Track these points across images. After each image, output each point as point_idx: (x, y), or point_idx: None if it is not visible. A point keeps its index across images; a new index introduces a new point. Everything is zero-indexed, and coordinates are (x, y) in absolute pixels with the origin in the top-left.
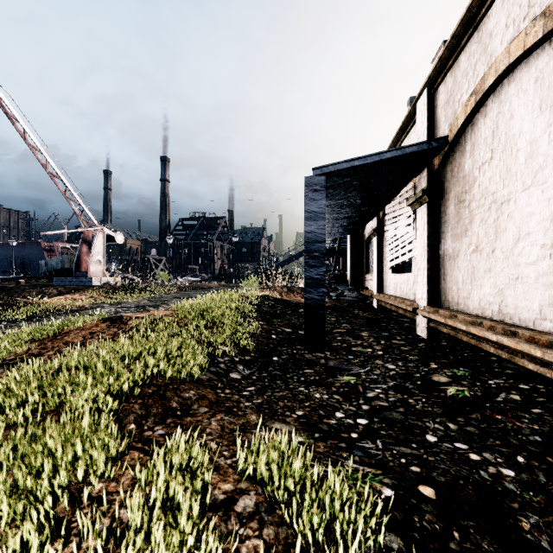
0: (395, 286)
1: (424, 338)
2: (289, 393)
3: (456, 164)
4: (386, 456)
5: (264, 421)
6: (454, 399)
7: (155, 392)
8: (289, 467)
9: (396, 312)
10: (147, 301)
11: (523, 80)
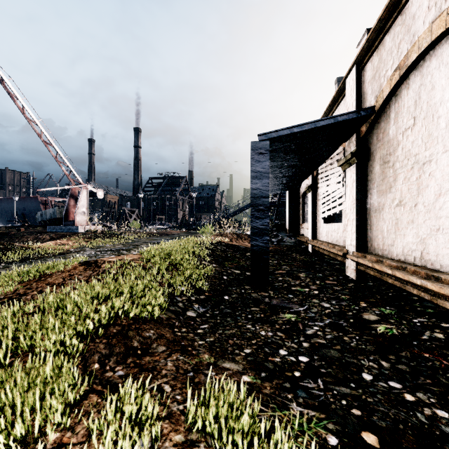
0: (327, 234)
1: (353, 278)
2: (238, 331)
3: (381, 130)
4: (328, 397)
5: (216, 360)
6: (384, 337)
7: (118, 332)
8: (238, 416)
9: (327, 255)
10: (121, 245)
11: (444, 55)
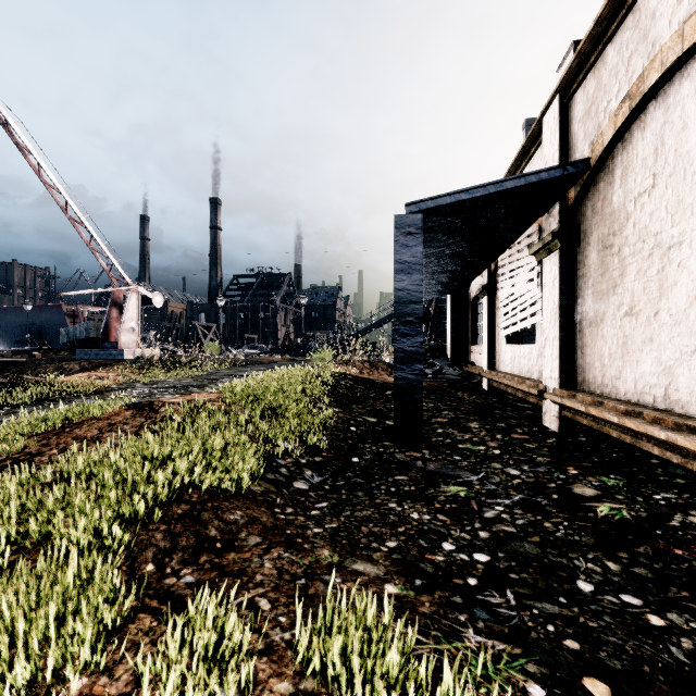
0: (511, 361)
1: (554, 431)
2: (376, 512)
3: (600, 197)
4: (524, 620)
5: (341, 559)
6: (608, 523)
7: (186, 514)
8: (382, 652)
9: (513, 395)
10: (191, 379)
11: None
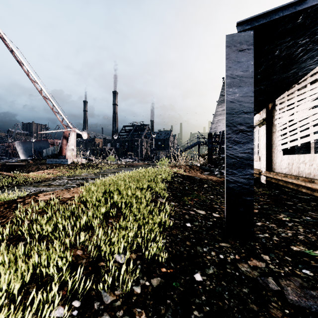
0: (289, 166)
1: None
2: None
3: None
4: None
5: None
6: None
7: None
8: None
9: (292, 189)
10: (93, 174)
11: None
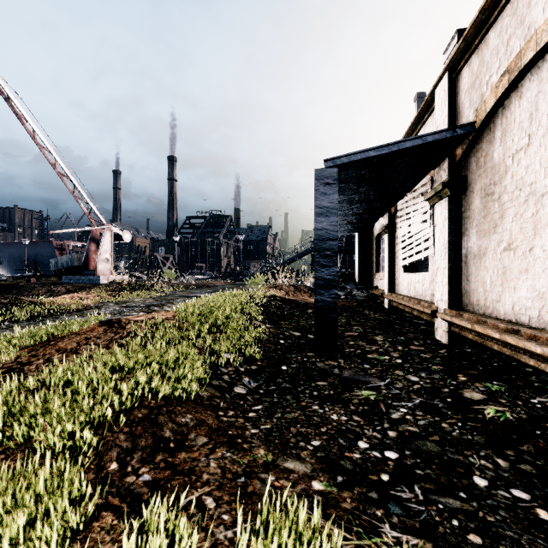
0: (408, 286)
1: (445, 343)
2: (302, 414)
3: (483, 153)
4: (432, 514)
5: (275, 457)
6: (495, 423)
7: (145, 417)
8: None
9: (409, 313)
10: (152, 299)
11: None
